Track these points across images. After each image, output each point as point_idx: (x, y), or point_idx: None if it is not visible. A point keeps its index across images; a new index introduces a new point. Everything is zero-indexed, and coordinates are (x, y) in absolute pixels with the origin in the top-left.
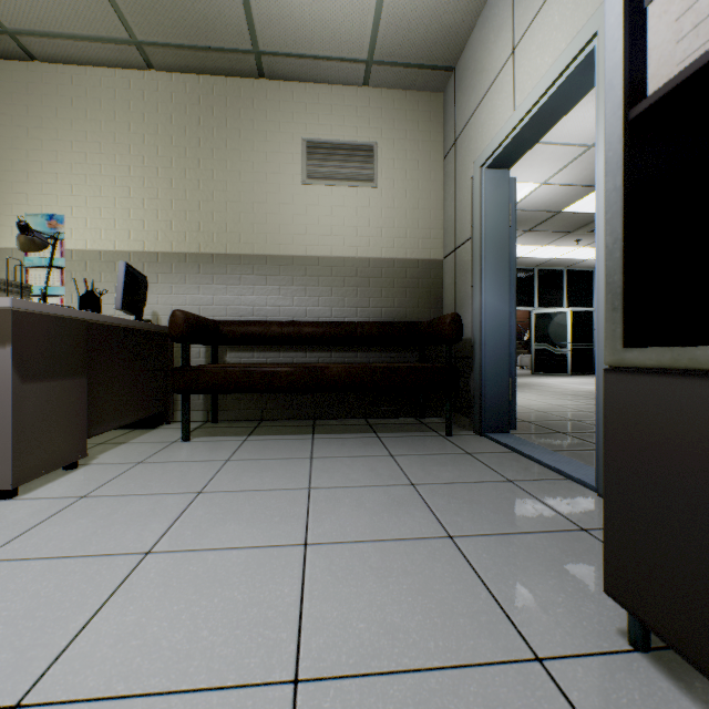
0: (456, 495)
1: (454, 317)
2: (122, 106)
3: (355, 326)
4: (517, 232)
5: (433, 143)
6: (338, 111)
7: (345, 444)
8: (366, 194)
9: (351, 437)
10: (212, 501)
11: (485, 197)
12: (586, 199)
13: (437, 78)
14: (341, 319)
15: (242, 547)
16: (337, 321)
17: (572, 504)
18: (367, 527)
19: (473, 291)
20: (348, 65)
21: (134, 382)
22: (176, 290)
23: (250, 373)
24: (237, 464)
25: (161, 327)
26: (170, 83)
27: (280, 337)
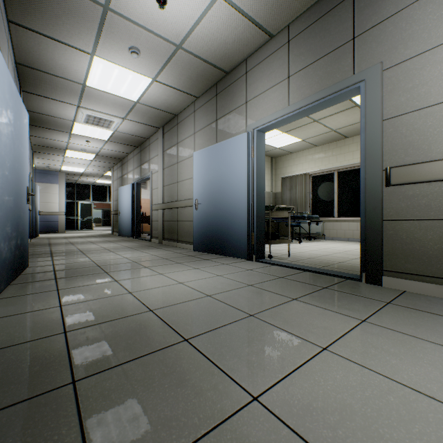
0: None
1: None
2: None
3: None
4: (97, 177)
5: None
6: None
7: None
8: None
9: None
10: None
11: None
12: (108, 173)
13: None
14: None
15: None
16: None
17: None
18: None
19: None
20: None
21: None
22: None
23: None
24: None
25: None
26: None
27: None
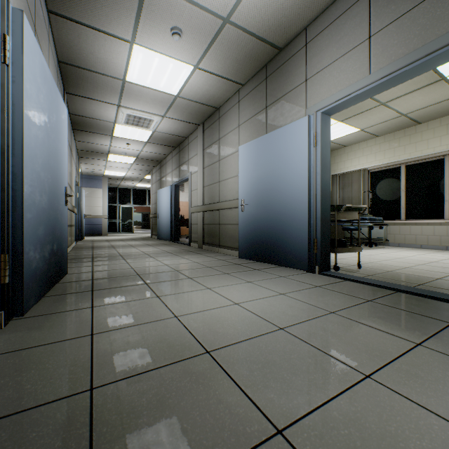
0: None
1: None
2: None
3: None
4: (137, 181)
5: None
6: None
7: None
8: None
9: None
10: None
11: None
12: (147, 177)
13: None
14: None
15: None
16: None
17: None
18: None
19: None
20: None
21: None
22: None
23: None
24: None
25: None
26: None
27: None
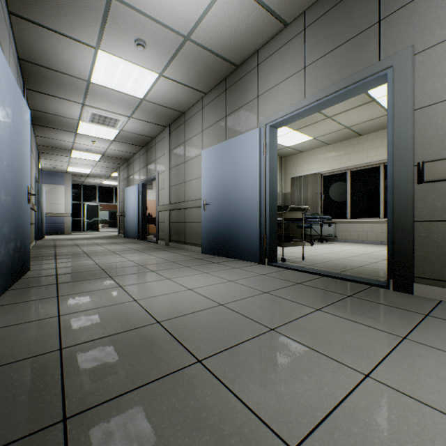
0: None
1: None
2: None
3: None
4: (103, 178)
5: None
6: None
7: None
8: None
9: None
10: None
11: None
12: (114, 174)
13: None
14: None
15: None
16: None
17: None
18: None
19: None
20: None
21: None
22: None
23: None
24: None
25: None
26: None
27: None
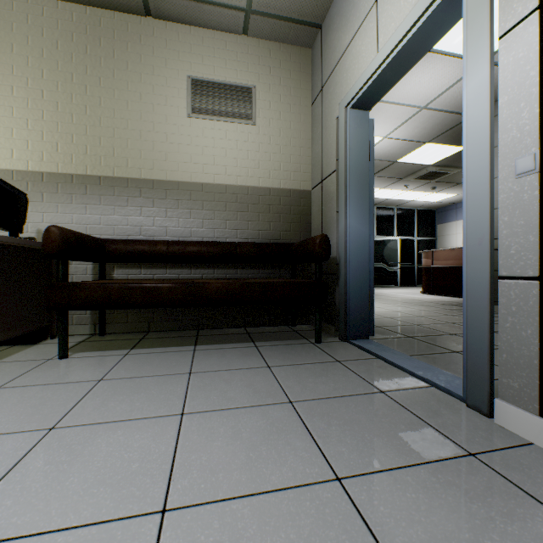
0: (336, 414)
1: (323, 238)
2: (4, 27)
3: (235, 245)
4: None
5: (303, 90)
6: (220, 54)
7: (224, 356)
8: (245, 130)
9: (231, 347)
10: (61, 441)
11: (350, 133)
12: (415, 153)
13: (306, 33)
14: (223, 240)
15: (74, 527)
16: (219, 241)
17: (447, 419)
18: (243, 472)
19: (339, 216)
20: (229, 12)
21: (6, 299)
22: (62, 209)
23: (131, 289)
24: (109, 385)
25: (40, 243)
26: (55, 10)
27: (166, 255)
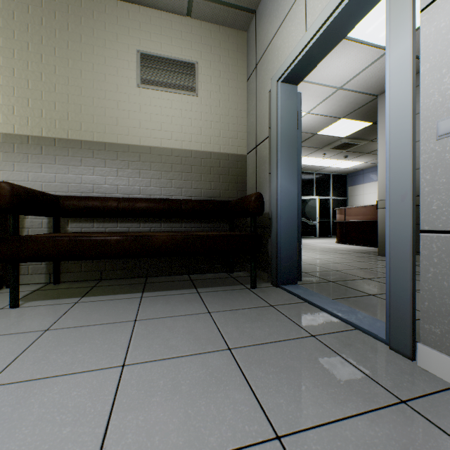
0: (272, 361)
1: (258, 195)
2: None
3: (180, 202)
4: None
5: (240, 68)
6: (167, 32)
7: (169, 302)
8: (189, 100)
9: (175, 293)
10: None
11: (281, 104)
12: (332, 126)
13: (242, 18)
14: (169, 197)
15: None
16: (165, 198)
17: (375, 362)
18: (180, 433)
19: (271, 177)
20: None
21: None
22: (18, 168)
23: (80, 242)
24: (54, 335)
25: None
26: None
27: (117, 210)
